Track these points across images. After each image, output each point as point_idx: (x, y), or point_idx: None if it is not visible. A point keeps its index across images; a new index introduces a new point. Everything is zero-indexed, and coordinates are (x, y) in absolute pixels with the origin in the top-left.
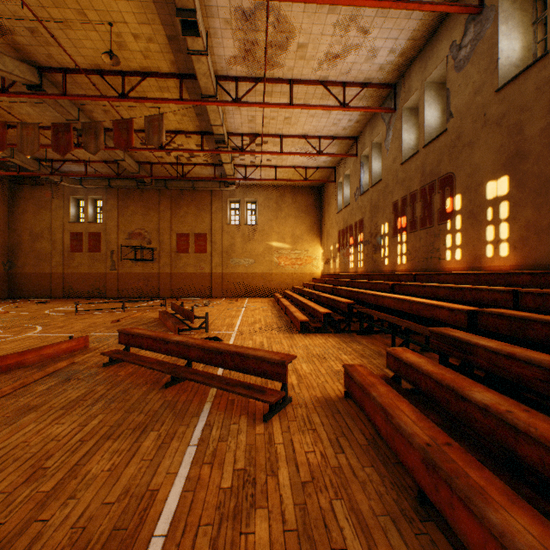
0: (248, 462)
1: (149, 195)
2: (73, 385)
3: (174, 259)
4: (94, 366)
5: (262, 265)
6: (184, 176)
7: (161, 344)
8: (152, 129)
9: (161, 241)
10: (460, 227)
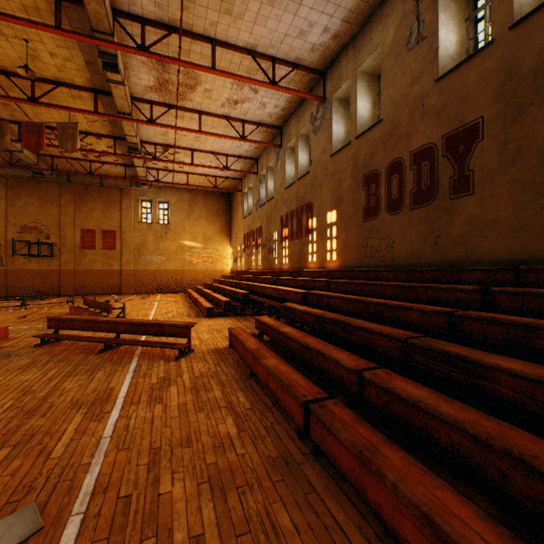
0: (166, 374)
1: (48, 187)
2: (16, 358)
3: (79, 256)
4: (26, 347)
5: (175, 262)
6: (92, 173)
7: (93, 324)
8: (66, 135)
9: (62, 236)
10: (315, 239)
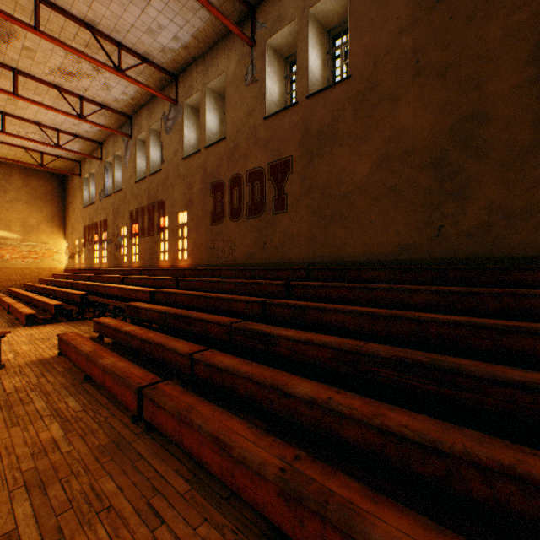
0: None
1: None
2: None
3: None
4: None
5: None
6: None
7: None
8: None
9: None
10: (168, 238)
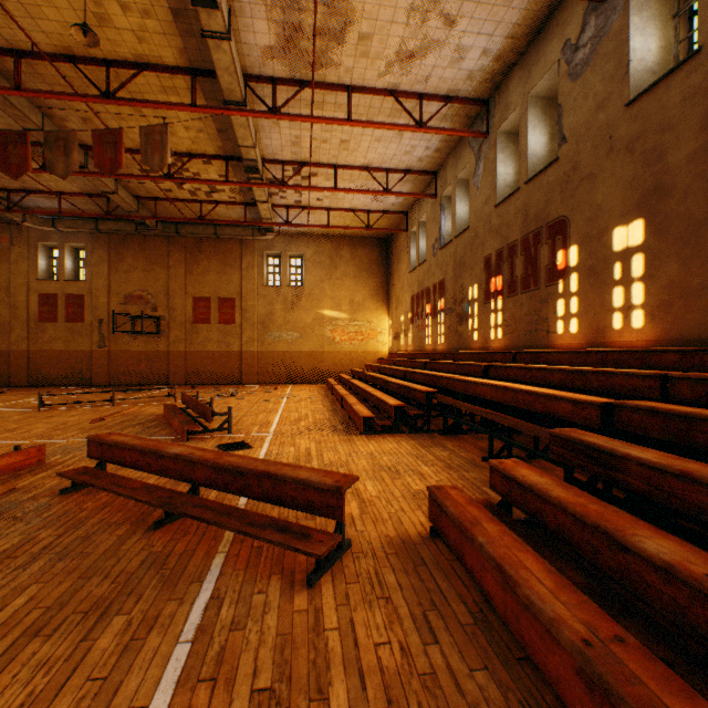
0: (279, 673)
1: (155, 244)
2: (2, 529)
3: (190, 333)
4: (45, 494)
5: (311, 340)
6: (202, 218)
7: (152, 458)
8: (151, 145)
9: (171, 307)
10: (576, 289)
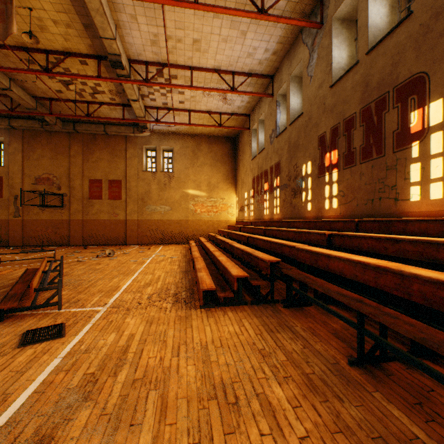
0: None
1: (59, 139)
2: None
3: (86, 206)
4: None
5: (178, 212)
6: (89, 115)
7: None
8: None
9: (71, 186)
10: (441, 149)
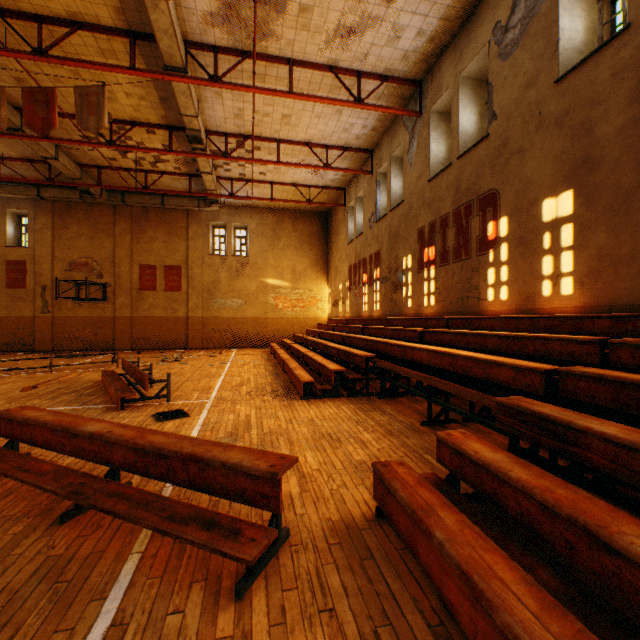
0: None
1: (100, 212)
2: None
3: (136, 299)
4: None
5: (255, 307)
6: (147, 188)
7: (66, 437)
8: (87, 106)
9: (116, 274)
10: (506, 258)
